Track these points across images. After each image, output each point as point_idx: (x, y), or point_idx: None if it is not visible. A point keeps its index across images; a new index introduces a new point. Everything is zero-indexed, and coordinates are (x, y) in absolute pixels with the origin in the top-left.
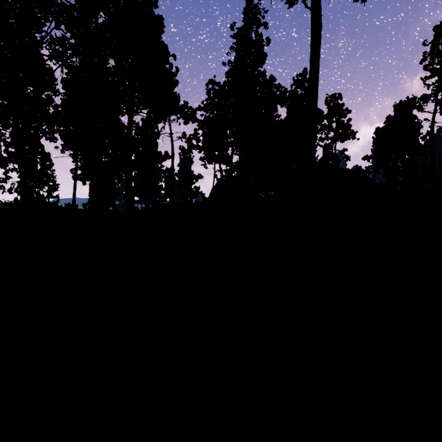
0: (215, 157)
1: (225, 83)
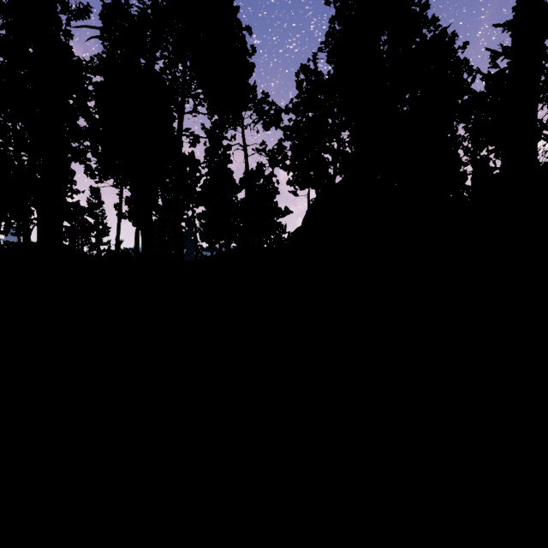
0: (309, 178)
1: (329, 36)
